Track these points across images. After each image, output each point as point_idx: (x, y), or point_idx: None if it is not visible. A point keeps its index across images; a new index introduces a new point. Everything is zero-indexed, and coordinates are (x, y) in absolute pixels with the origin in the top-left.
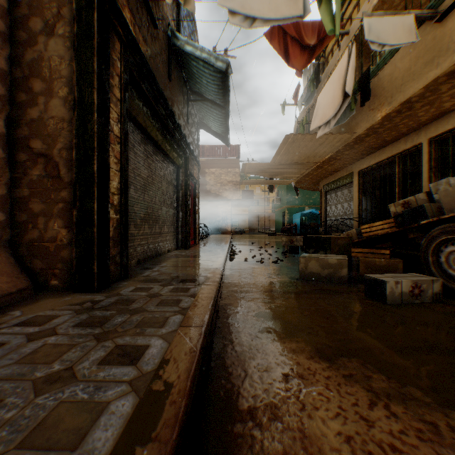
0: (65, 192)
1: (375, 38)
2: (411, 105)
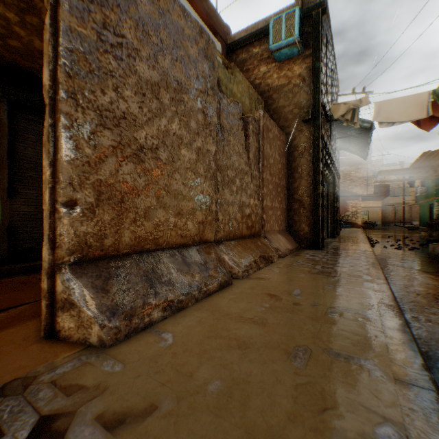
0: (306, 213)
1: None
2: None
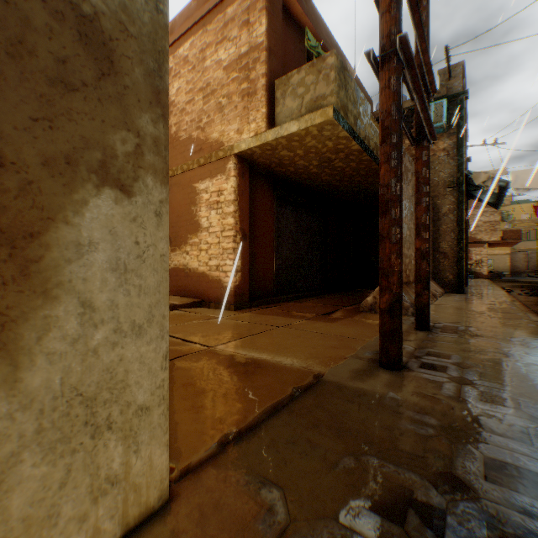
0: (450, 264)
1: None
2: None
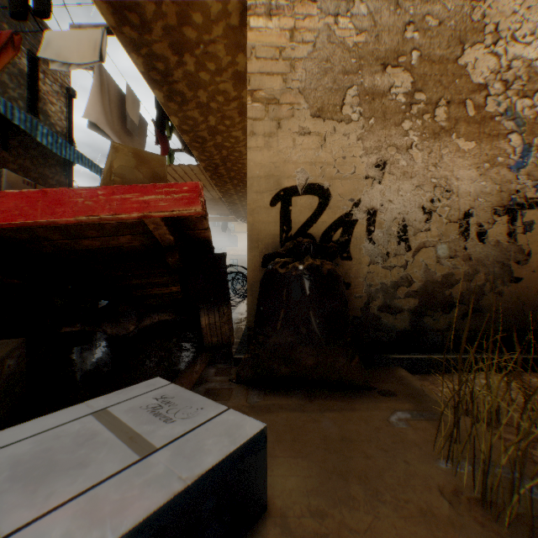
0: None
1: (55, 56)
2: (197, 134)
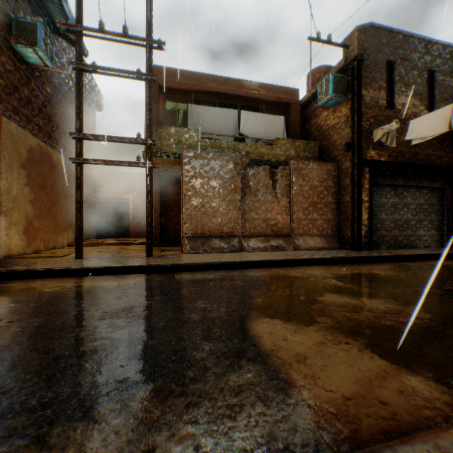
0: (349, 222)
1: None
2: None
